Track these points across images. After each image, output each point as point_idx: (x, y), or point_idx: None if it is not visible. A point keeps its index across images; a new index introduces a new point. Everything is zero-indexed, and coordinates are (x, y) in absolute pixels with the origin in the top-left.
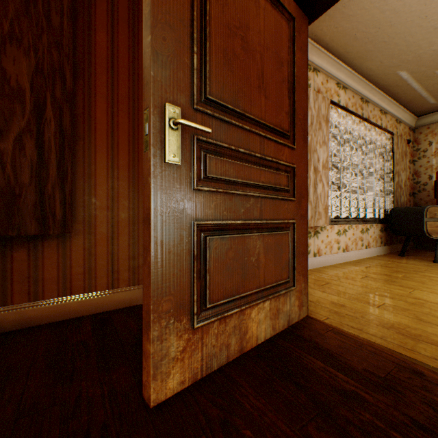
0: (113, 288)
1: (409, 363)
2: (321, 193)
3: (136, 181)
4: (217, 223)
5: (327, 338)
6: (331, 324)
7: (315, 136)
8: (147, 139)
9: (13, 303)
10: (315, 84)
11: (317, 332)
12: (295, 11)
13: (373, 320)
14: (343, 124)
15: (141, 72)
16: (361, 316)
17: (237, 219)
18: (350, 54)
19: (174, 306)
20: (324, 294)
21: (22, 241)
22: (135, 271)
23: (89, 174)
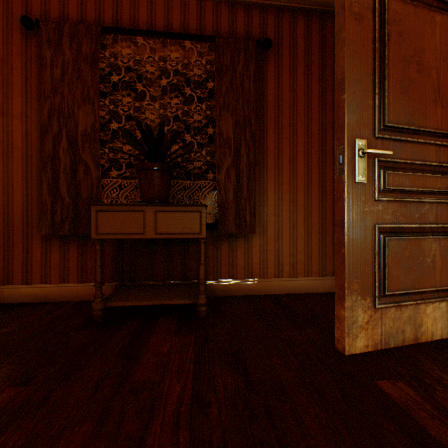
0: (278, 277)
1: None
2: None
3: (294, 193)
4: (394, 226)
5: None
6: None
7: None
8: (340, 167)
9: (221, 278)
10: None
11: None
12: None
13: None
14: None
15: (298, 103)
16: None
17: (411, 223)
18: None
19: (360, 288)
20: None
21: (225, 238)
22: (293, 266)
23: (262, 190)
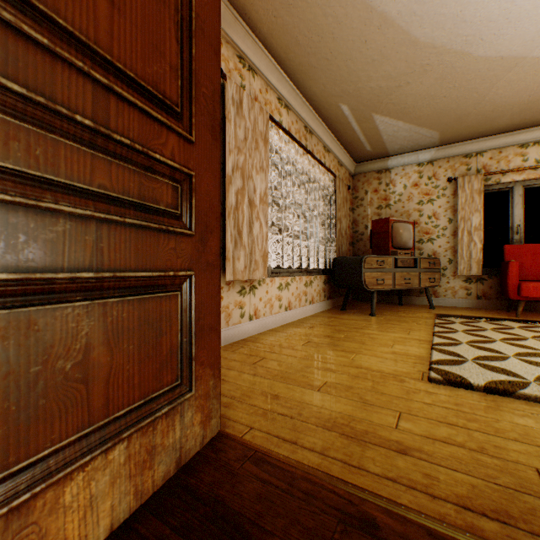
0: None
1: (358, 503)
2: (259, 235)
3: None
4: None
5: (242, 481)
6: (254, 443)
7: (250, 157)
8: None
9: None
10: (252, 89)
11: (227, 470)
12: None
13: (313, 417)
14: (286, 152)
15: None
16: (299, 413)
17: None
18: (293, 64)
19: None
20: (254, 380)
21: None
22: None
23: None
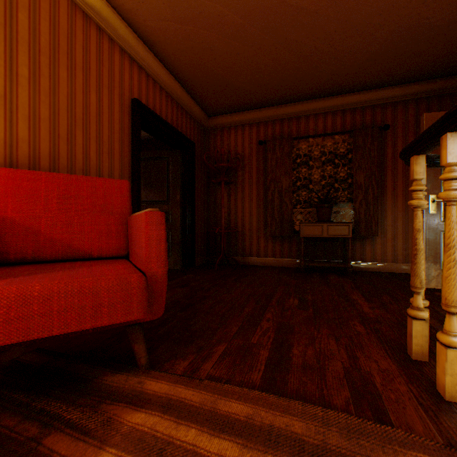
0: (393, 262)
1: None
2: None
3: (406, 212)
4: None
5: None
6: None
7: None
8: None
9: (355, 261)
10: None
11: None
12: None
13: None
14: None
15: None
16: None
17: None
18: None
19: (432, 260)
20: None
21: (358, 239)
22: (405, 256)
23: (382, 211)
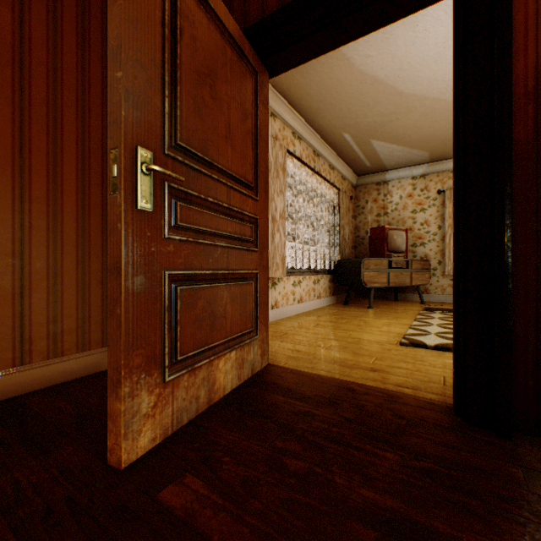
0: (22, 364)
1: (346, 384)
2: (279, 243)
3: (59, 219)
4: (188, 273)
5: (287, 378)
6: (290, 367)
7: (273, 184)
8: (116, 181)
9: None
10: (273, 130)
11: (278, 375)
12: (259, 65)
13: (322, 359)
14: (299, 174)
15: (66, 76)
16: (314, 357)
17: (207, 269)
18: (305, 107)
19: (146, 360)
20: (282, 344)
21: None
22: (57, 338)
23: None
